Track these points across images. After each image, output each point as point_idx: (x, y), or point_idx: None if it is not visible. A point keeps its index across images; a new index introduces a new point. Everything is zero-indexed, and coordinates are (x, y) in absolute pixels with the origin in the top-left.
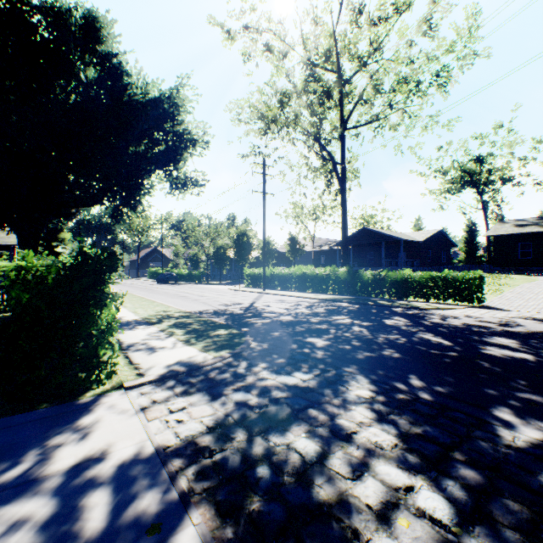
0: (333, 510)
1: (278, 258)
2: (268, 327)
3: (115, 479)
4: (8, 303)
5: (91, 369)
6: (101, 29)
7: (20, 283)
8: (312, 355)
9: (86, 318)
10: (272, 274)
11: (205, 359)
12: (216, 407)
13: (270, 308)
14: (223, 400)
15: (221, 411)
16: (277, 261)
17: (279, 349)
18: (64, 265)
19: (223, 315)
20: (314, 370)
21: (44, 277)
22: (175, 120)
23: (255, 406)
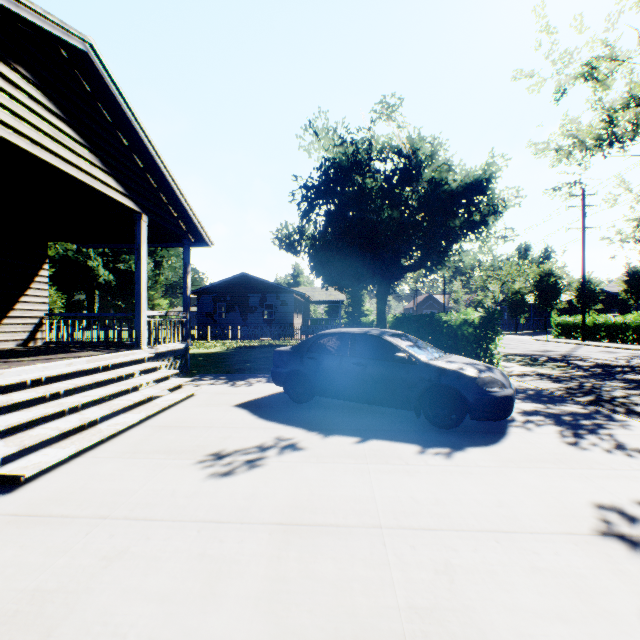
0: (626, 402)
1: (605, 301)
2: (592, 366)
3: (528, 389)
4: (457, 332)
5: (490, 363)
6: (435, 147)
7: (466, 324)
8: (635, 379)
9: (489, 340)
10: (595, 323)
11: (544, 372)
12: (562, 384)
13: (592, 356)
14: (565, 383)
15: (565, 385)
16: (603, 306)
17: (603, 375)
18: (483, 317)
19: (540, 357)
20: (633, 383)
21: (474, 322)
22: (486, 191)
23: (586, 386)
